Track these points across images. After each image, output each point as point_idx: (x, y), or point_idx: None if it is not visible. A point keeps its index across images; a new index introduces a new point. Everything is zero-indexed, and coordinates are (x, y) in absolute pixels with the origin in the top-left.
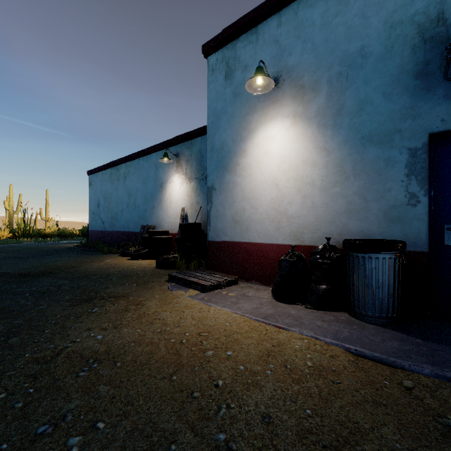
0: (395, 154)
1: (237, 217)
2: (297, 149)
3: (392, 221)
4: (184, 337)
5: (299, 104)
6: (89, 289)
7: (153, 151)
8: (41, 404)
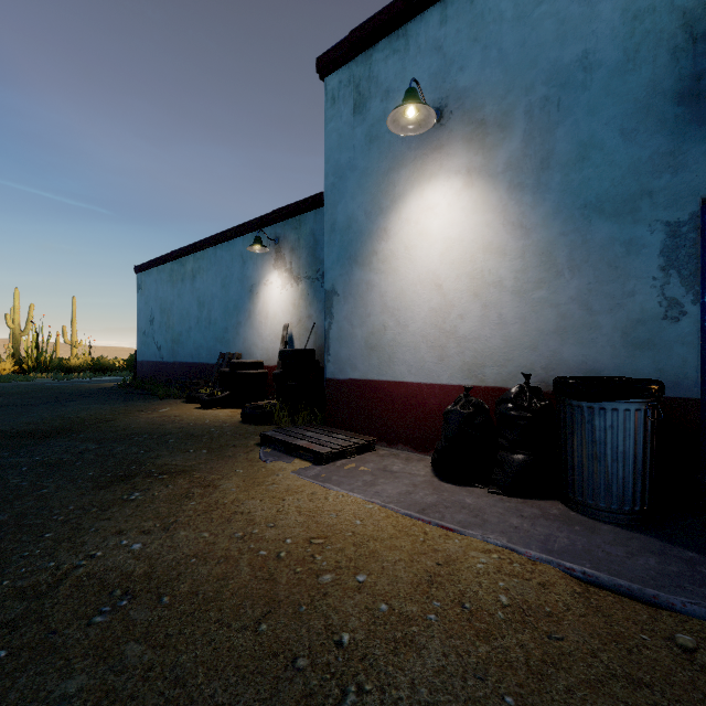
0: (642, 233)
1: (374, 340)
2: (474, 226)
3: (637, 347)
4: (283, 546)
5: (477, 152)
6: (129, 460)
7: (238, 235)
8: (15, 682)
